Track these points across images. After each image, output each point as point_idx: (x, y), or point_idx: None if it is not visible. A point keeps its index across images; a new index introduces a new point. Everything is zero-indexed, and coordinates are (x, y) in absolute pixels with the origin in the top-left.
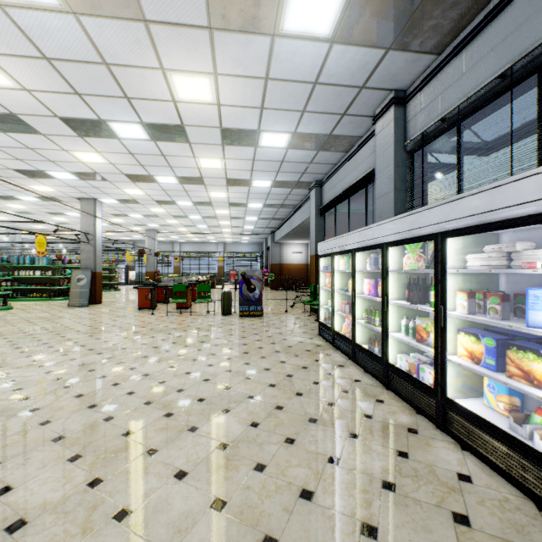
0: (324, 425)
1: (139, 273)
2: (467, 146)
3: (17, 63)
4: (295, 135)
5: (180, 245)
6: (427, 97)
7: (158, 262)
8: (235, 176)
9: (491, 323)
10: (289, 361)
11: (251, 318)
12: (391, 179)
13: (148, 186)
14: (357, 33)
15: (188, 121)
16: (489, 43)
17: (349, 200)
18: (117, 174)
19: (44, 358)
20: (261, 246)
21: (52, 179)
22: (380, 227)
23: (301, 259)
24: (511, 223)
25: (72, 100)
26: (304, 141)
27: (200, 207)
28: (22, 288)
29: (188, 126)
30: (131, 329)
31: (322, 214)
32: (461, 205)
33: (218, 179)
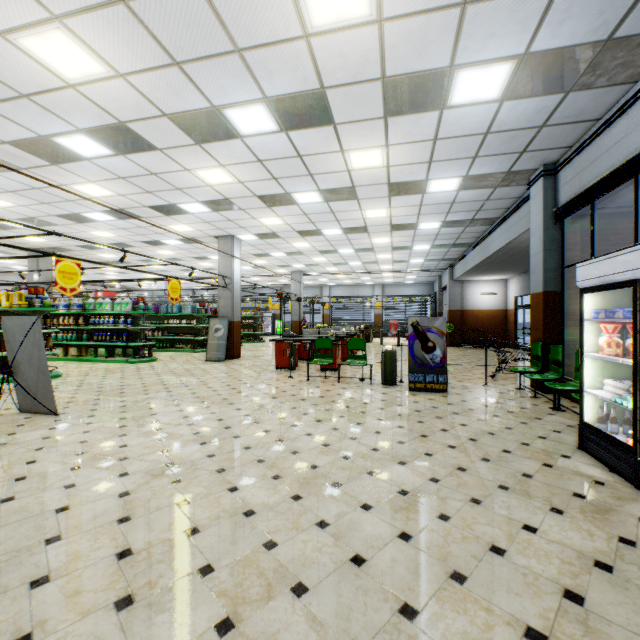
0: None
1: (284, 323)
2: None
3: (95, 25)
4: (524, 60)
5: (330, 289)
6: None
7: (306, 309)
8: (401, 177)
9: None
10: (544, 527)
11: (428, 395)
12: None
13: (286, 211)
14: None
15: (330, 78)
16: None
17: (637, 178)
18: (249, 197)
19: (135, 442)
20: (431, 287)
21: (186, 215)
22: None
23: (494, 303)
24: None
25: (173, 79)
26: (540, 74)
27: (351, 236)
28: (171, 338)
29: (330, 89)
30: (258, 399)
31: (559, 220)
32: None
33: (376, 187)
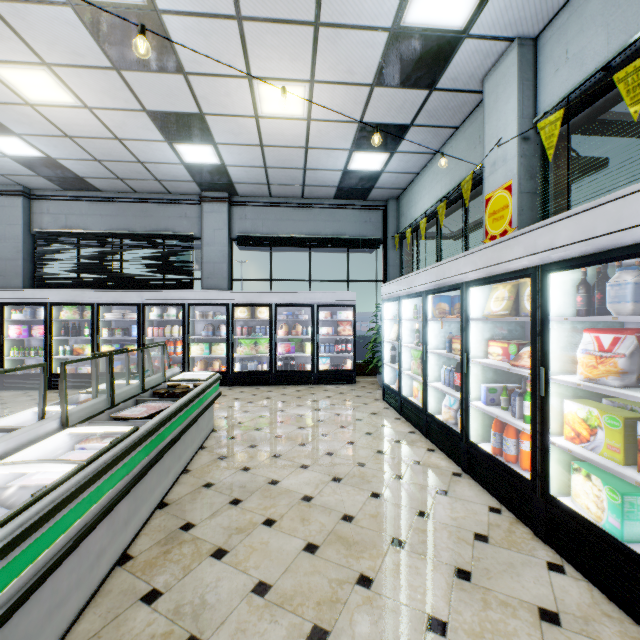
0: (49, 401)
1: None
2: (89, 256)
3: None
4: None
5: None
6: (55, 209)
7: None
8: None
9: (121, 338)
10: None
11: None
12: (20, 251)
13: None
14: (30, 164)
15: None
16: (100, 211)
17: None
18: None
19: None
20: None
21: None
22: (45, 292)
23: None
24: (128, 305)
25: None
26: None
27: None
28: None
29: None
30: None
31: None
32: (108, 294)
33: None
